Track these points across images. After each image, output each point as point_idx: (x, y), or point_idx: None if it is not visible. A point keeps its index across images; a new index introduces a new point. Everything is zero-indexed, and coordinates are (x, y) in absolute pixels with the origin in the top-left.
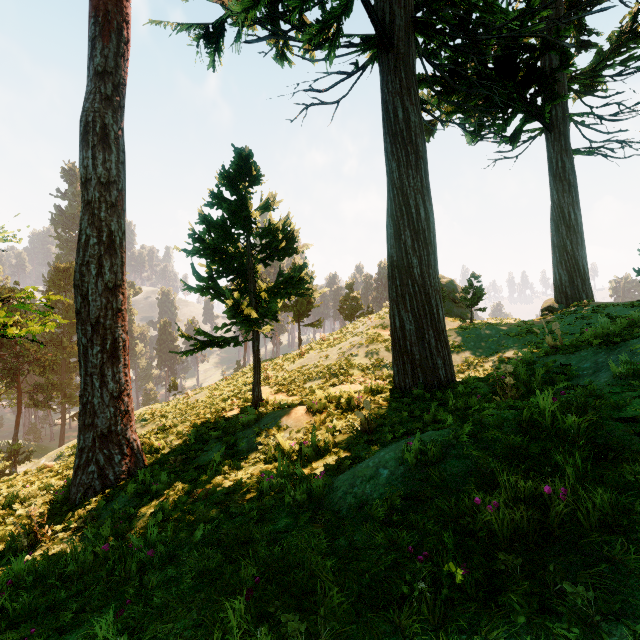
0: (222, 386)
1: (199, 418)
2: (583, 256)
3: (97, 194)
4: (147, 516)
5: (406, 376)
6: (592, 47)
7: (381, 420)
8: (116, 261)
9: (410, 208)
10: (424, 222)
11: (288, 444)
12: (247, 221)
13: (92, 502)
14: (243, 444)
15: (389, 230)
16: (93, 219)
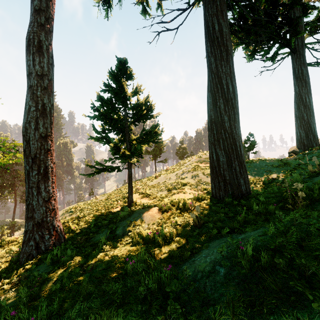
0: (114, 193)
1: (98, 212)
2: (314, 122)
3: (35, 81)
4: (52, 282)
5: (220, 190)
6: (315, 9)
7: (206, 218)
8: (47, 121)
9: (223, 85)
10: (231, 94)
11: (146, 233)
12: (124, 99)
13: (29, 264)
14: (120, 230)
15: (209, 100)
16: (33, 96)
